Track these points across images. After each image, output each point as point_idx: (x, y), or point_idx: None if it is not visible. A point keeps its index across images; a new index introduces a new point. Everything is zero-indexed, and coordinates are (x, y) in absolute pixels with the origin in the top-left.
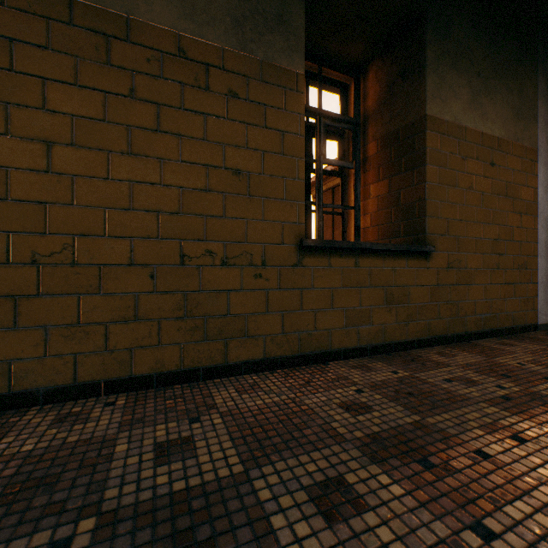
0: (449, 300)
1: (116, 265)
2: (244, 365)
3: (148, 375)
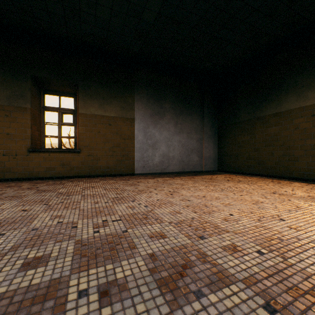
0: (89, 165)
1: None
2: (10, 179)
3: None
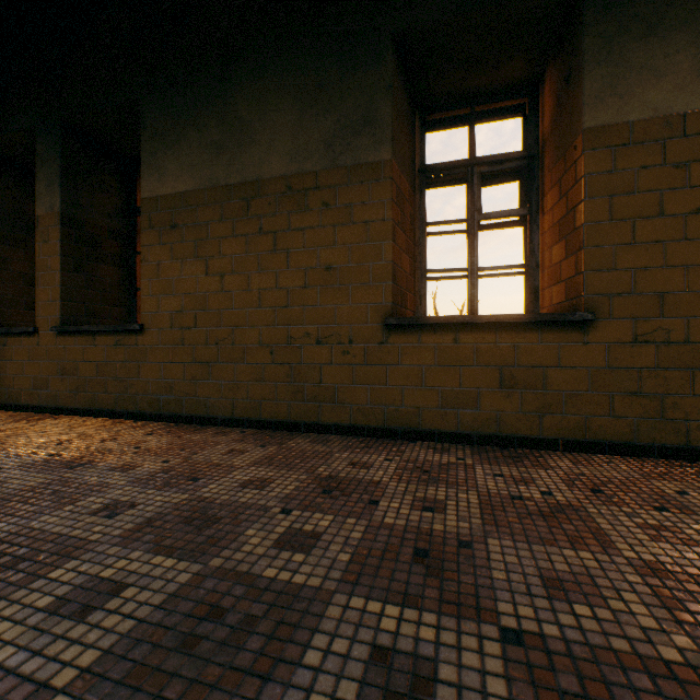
0: (640, 392)
1: (252, 345)
2: (334, 427)
3: (269, 420)
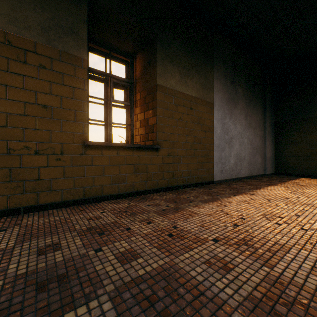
0: (169, 171)
1: None
2: (50, 205)
3: None
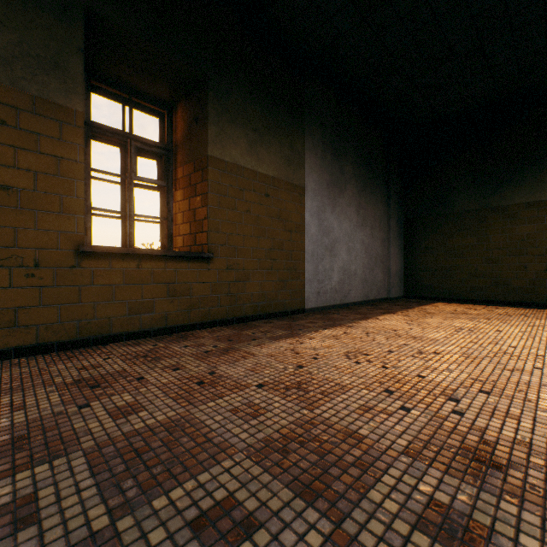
0: (230, 293)
1: None
2: (14, 350)
3: None
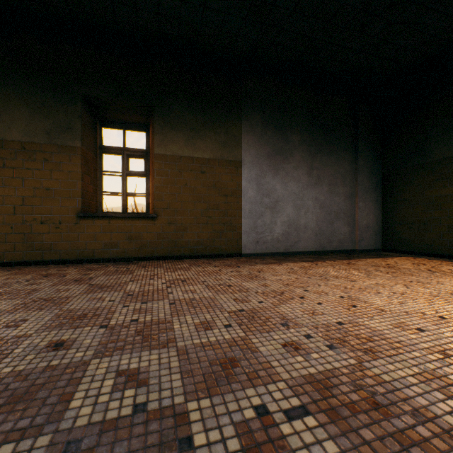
0: (170, 239)
1: None
2: (51, 261)
3: (11, 262)
